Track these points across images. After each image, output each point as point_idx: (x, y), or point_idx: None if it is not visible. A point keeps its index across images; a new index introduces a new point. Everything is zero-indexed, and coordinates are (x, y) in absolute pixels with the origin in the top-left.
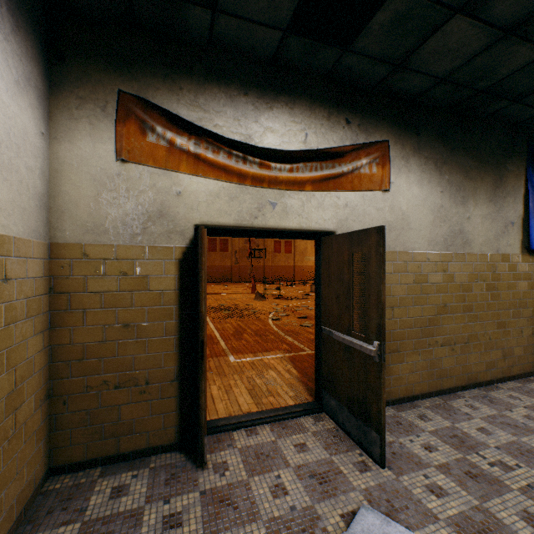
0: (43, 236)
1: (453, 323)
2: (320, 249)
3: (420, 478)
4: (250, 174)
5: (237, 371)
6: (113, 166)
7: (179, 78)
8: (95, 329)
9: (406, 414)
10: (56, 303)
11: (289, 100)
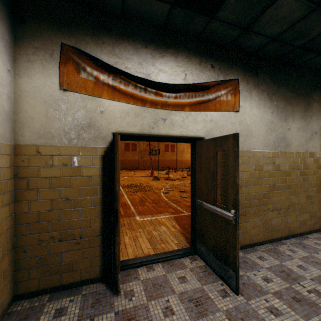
0: (9, 140)
1: (279, 196)
2: (194, 149)
3: (262, 302)
4: (149, 100)
5: (141, 226)
6: (57, 93)
7: (102, 35)
8: (45, 202)
9: (250, 255)
10: (18, 184)
11: (175, 52)
